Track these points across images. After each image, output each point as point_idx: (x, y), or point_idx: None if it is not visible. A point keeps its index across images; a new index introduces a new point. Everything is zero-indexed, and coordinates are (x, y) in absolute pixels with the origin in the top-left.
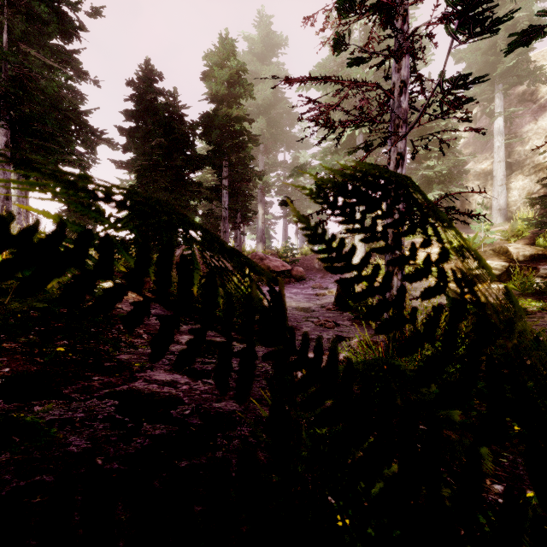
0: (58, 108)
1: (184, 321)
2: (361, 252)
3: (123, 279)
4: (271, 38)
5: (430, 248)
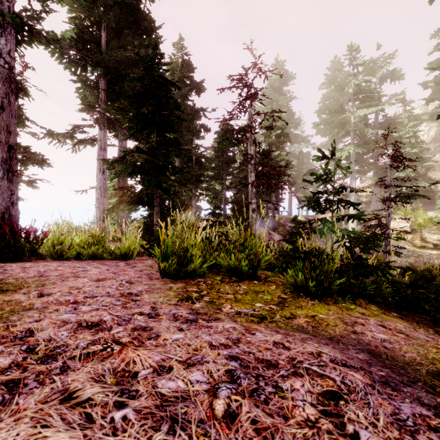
0: None
1: None
2: (354, 225)
3: None
4: (285, 77)
5: (403, 223)
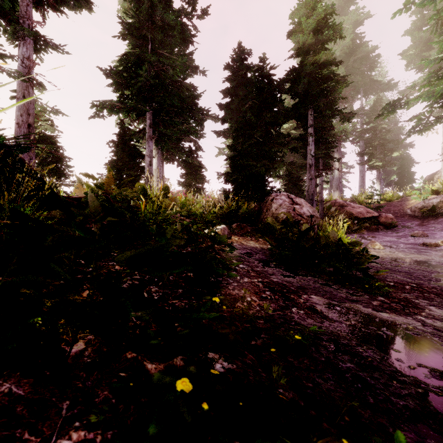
0: (180, 97)
1: (290, 270)
2: None
3: (225, 224)
4: None
5: None
